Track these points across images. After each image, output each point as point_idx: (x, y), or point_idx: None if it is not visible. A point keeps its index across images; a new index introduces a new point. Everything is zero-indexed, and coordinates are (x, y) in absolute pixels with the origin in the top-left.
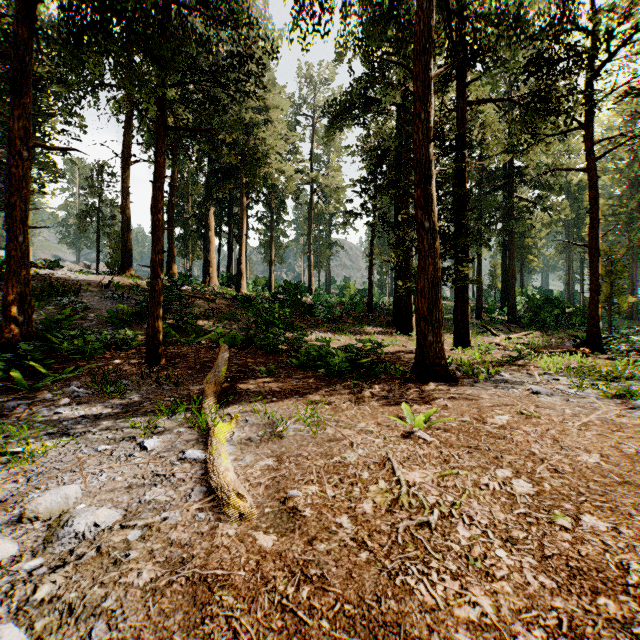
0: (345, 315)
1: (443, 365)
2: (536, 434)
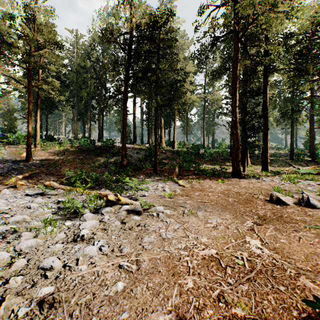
0: (218, 158)
1: (239, 173)
2: (246, 184)
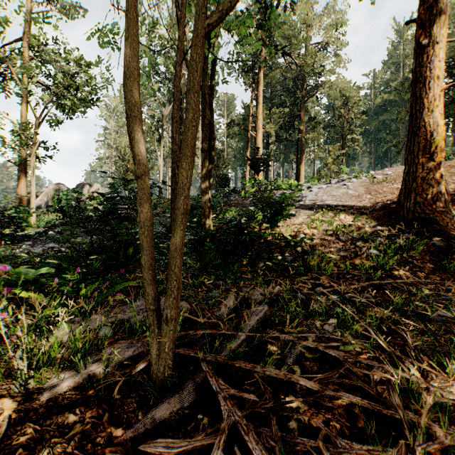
0: None
1: None
2: None
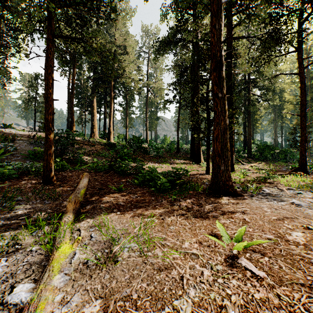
0: (165, 154)
1: (230, 185)
2: None
